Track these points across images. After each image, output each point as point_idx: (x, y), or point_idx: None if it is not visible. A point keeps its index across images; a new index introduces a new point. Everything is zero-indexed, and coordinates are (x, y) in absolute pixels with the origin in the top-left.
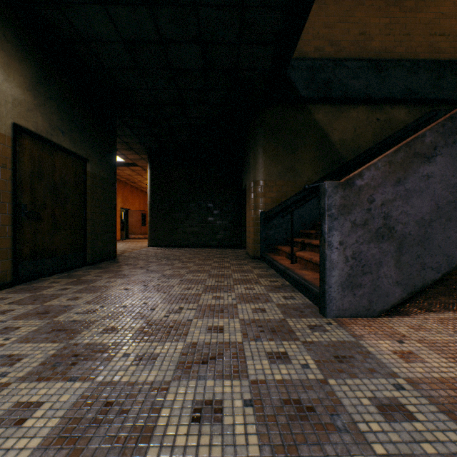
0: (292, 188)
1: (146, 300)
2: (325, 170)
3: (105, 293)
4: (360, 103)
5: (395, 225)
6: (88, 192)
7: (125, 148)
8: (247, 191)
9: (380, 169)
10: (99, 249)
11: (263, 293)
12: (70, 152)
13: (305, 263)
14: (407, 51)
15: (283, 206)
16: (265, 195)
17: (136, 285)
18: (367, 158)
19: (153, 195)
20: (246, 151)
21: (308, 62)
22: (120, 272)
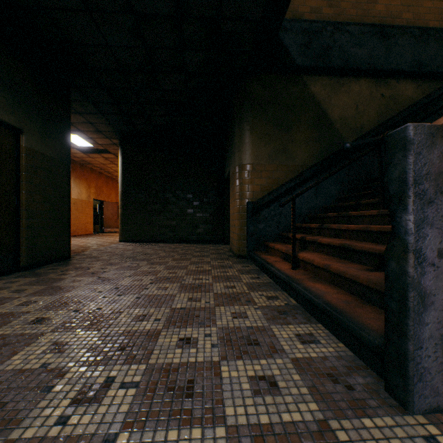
0: (284, 174)
1: (52, 355)
2: (323, 153)
3: None
4: (363, 75)
5: None
6: (22, 173)
7: (92, 130)
8: (231, 178)
9: None
10: (42, 248)
11: (262, 326)
12: None
13: (314, 270)
14: (415, 18)
15: (275, 195)
16: (253, 181)
17: (61, 311)
18: None
19: (125, 184)
20: (230, 132)
21: (304, 24)
22: (57, 282)
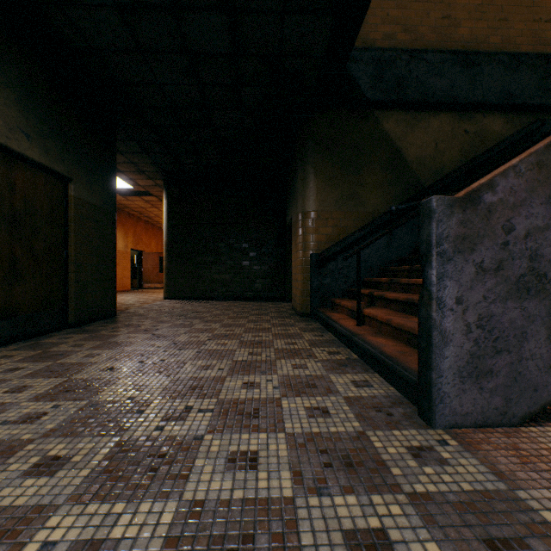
0: (353, 222)
1: (134, 392)
2: (397, 198)
3: (74, 377)
4: (444, 109)
5: (549, 270)
6: (71, 224)
7: (133, 170)
8: (293, 226)
9: (523, 176)
10: (89, 304)
11: (320, 374)
12: (41, 166)
13: (378, 325)
14: (504, 42)
15: (342, 246)
16: (317, 230)
17: (127, 362)
18: (453, 182)
19: (170, 232)
20: (292, 173)
21: (375, 53)
22: (112, 338)
